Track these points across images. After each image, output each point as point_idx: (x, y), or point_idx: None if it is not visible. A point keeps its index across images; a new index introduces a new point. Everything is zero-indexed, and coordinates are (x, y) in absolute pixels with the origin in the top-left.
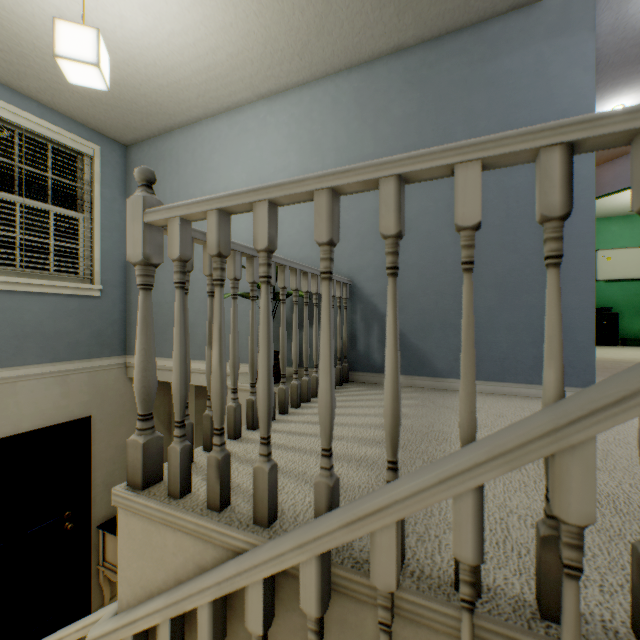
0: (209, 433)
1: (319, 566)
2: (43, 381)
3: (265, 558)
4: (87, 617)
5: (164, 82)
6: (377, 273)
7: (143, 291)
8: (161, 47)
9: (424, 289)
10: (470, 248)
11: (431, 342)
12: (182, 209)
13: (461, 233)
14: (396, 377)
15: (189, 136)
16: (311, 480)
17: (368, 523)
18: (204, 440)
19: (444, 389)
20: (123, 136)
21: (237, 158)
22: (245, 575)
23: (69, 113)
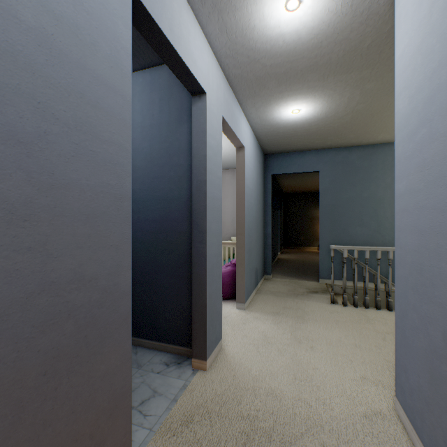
0: None
1: None
2: None
3: None
4: None
5: None
6: None
7: None
8: None
9: None
10: None
11: None
12: None
13: None
14: None
15: None
16: None
17: None
18: None
19: None
20: None
21: None
22: None
23: None
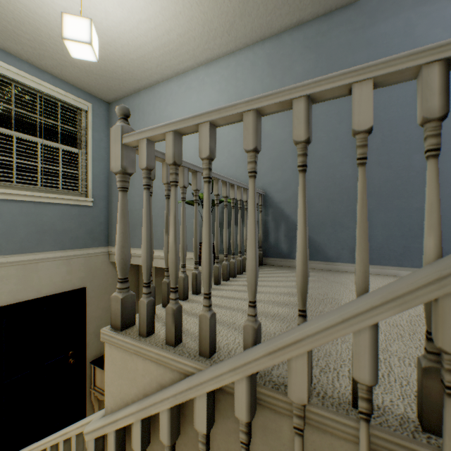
0: (166, 294)
1: (248, 384)
2: (55, 262)
3: (208, 377)
4: (84, 419)
5: (134, 57)
6: (284, 186)
7: (121, 192)
8: (132, 32)
9: (318, 197)
10: (364, 147)
11: (324, 236)
12: (148, 132)
13: (357, 136)
14: (305, 247)
15: (151, 94)
16: (239, 328)
17: (286, 352)
18: (162, 299)
19: (334, 270)
20: (107, 96)
21: (184, 108)
22: (194, 390)
23: (72, 82)
